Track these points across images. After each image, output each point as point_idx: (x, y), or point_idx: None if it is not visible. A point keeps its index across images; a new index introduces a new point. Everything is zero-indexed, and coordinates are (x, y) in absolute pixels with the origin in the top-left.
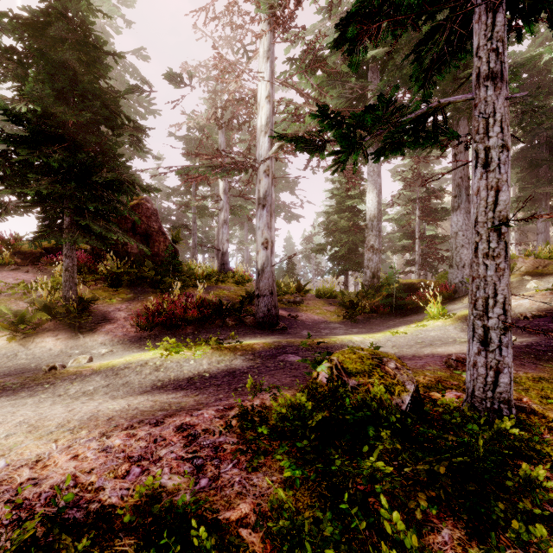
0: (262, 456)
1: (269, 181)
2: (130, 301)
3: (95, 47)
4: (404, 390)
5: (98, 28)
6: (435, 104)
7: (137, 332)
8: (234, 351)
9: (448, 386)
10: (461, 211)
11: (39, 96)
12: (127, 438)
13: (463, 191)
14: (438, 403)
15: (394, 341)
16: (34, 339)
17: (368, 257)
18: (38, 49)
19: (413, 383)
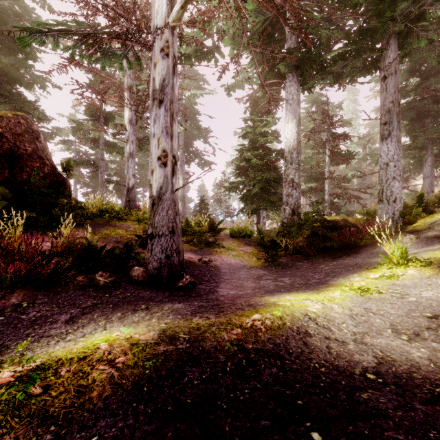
0: None
1: (168, 64)
2: None
3: None
4: None
5: None
6: None
7: None
8: None
9: None
10: (393, 139)
11: None
12: None
13: (394, 117)
14: None
15: (380, 313)
16: None
17: (287, 192)
18: None
19: None
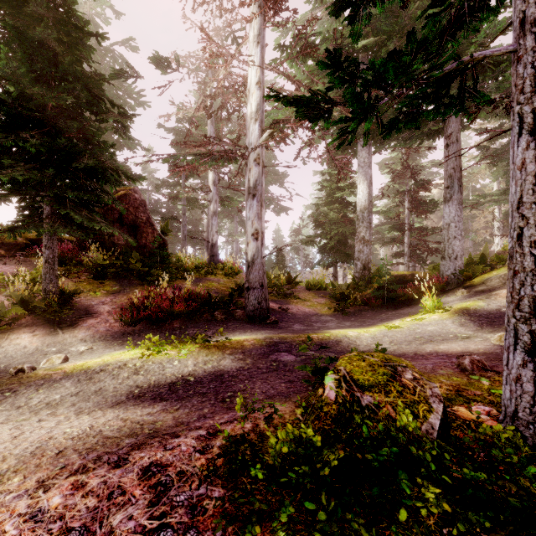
0: (257, 527)
1: (259, 170)
2: (116, 293)
3: (77, 27)
4: (432, 412)
5: (87, 18)
6: (467, 58)
7: (121, 327)
8: (223, 349)
9: (471, 397)
10: (454, 202)
11: (13, 75)
12: (72, 492)
13: (455, 182)
14: (479, 431)
15: (391, 336)
16: (9, 335)
17: (359, 248)
18: (14, 27)
19: (440, 401)
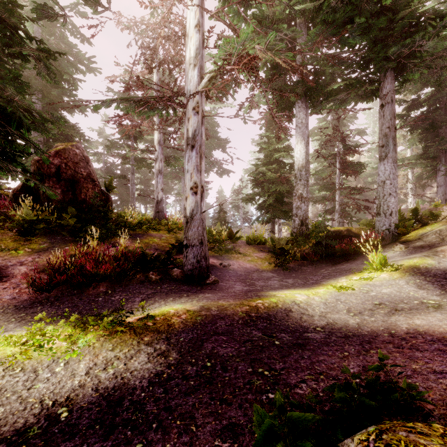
0: None
1: (198, 119)
2: (41, 252)
3: None
4: None
5: None
6: None
7: (32, 293)
8: (141, 334)
9: None
10: (389, 160)
11: None
12: None
13: (390, 141)
14: None
15: (345, 302)
16: None
17: (297, 205)
18: None
19: None
